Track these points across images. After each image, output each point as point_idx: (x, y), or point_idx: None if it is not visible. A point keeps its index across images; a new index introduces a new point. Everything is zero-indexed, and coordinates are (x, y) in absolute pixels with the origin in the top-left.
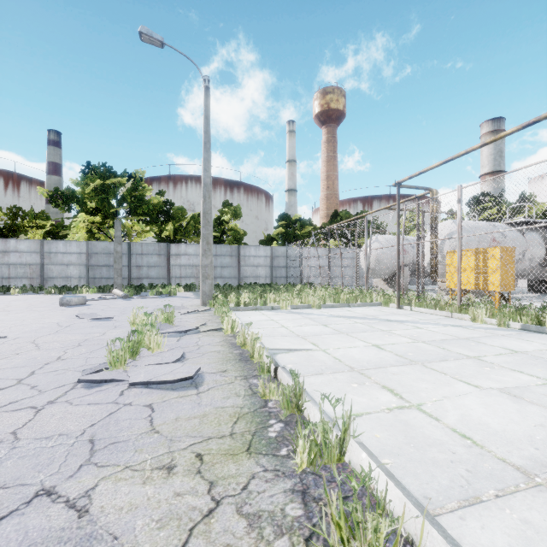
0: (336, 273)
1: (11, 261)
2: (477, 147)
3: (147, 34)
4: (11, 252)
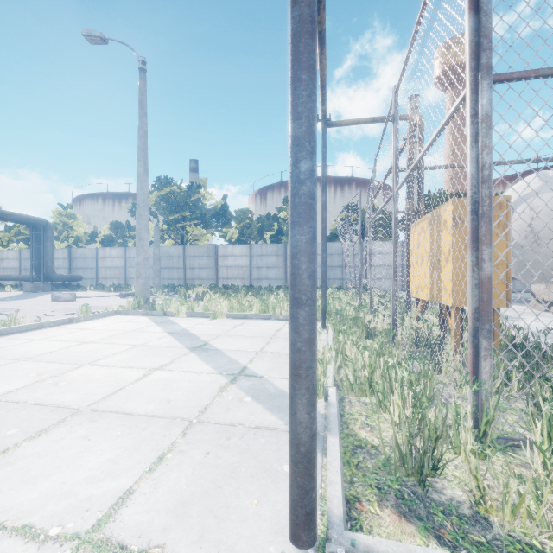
0: None
1: (107, 265)
2: None
3: (88, 35)
4: (107, 258)
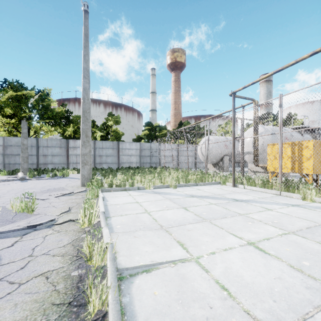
0: (182, 160)
1: None
2: (307, 56)
3: None
4: None
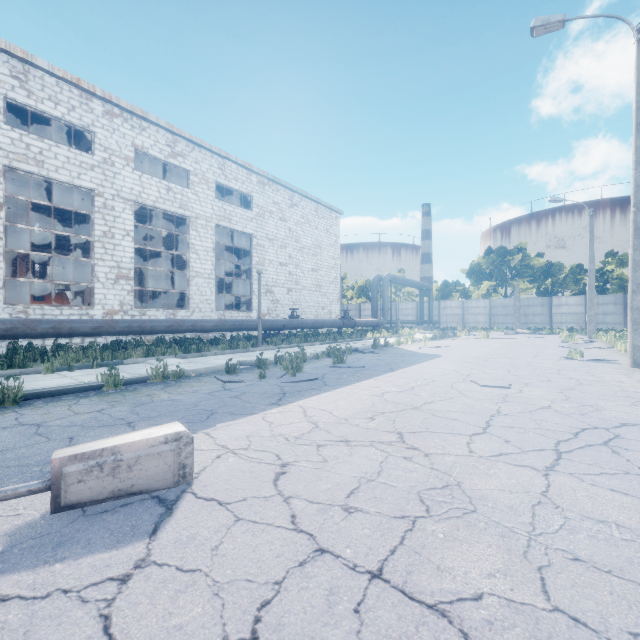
0: None
1: (447, 313)
2: None
3: (553, 200)
4: (447, 308)
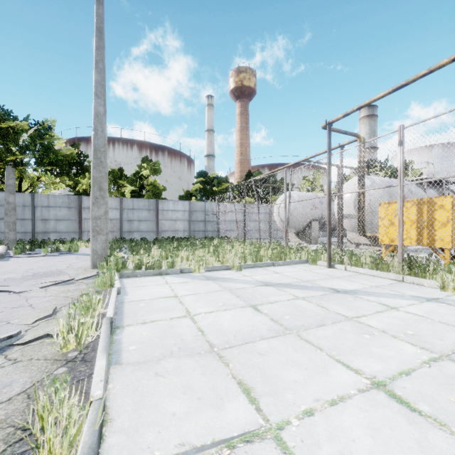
0: (250, 227)
1: None
2: (447, 61)
3: None
4: None
